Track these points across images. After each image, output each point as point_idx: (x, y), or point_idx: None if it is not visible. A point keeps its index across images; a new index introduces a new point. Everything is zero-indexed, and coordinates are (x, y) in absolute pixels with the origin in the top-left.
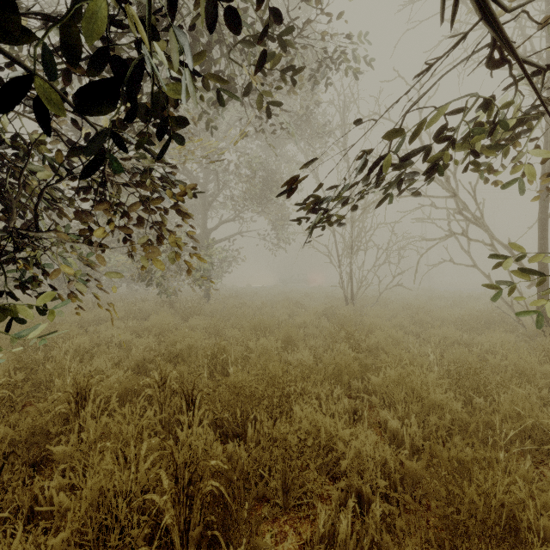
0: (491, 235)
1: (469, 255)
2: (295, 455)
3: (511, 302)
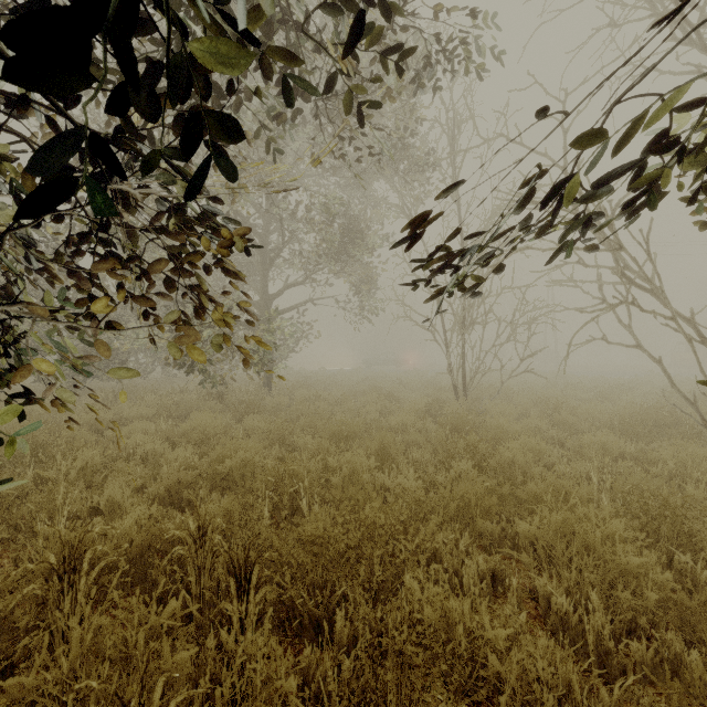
0: (666, 304)
1: (631, 332)
2: (419, 684)
3: (694, 398)
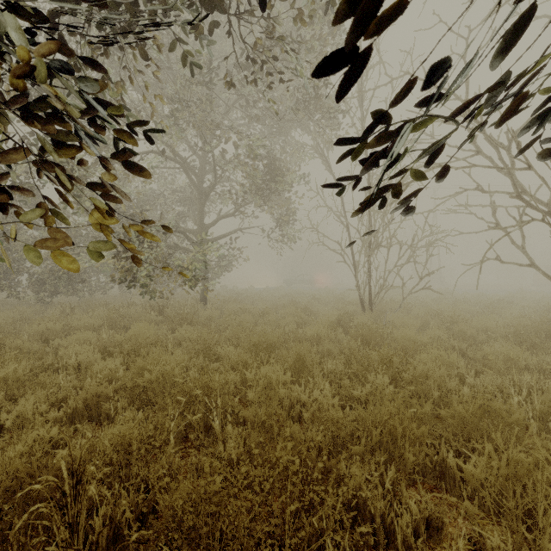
0: None
1: (524, 252)
2: None
3: None
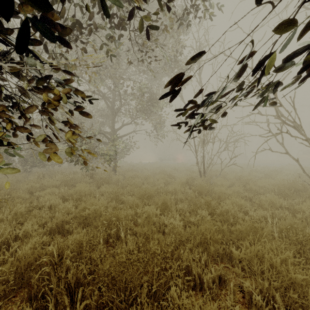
0: (301, 133)
1: (283, 146)
2: None
3: None
